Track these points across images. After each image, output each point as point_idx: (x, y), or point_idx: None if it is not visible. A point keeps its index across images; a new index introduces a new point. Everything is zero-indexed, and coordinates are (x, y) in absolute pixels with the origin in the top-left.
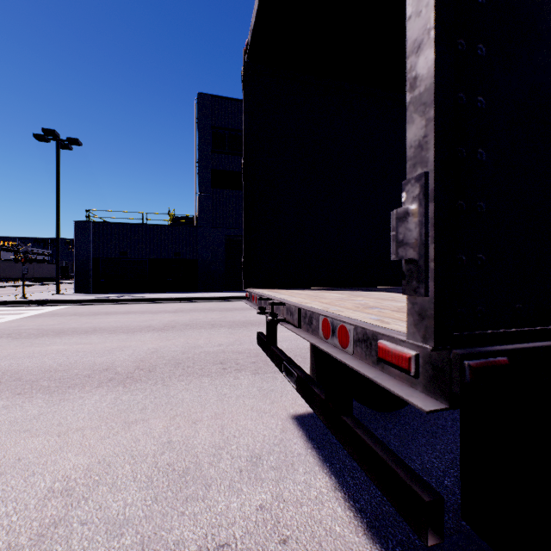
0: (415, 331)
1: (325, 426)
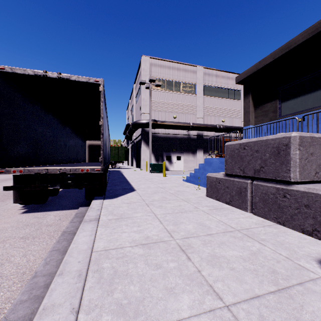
0: (101, 167)
1: (36, 210)
